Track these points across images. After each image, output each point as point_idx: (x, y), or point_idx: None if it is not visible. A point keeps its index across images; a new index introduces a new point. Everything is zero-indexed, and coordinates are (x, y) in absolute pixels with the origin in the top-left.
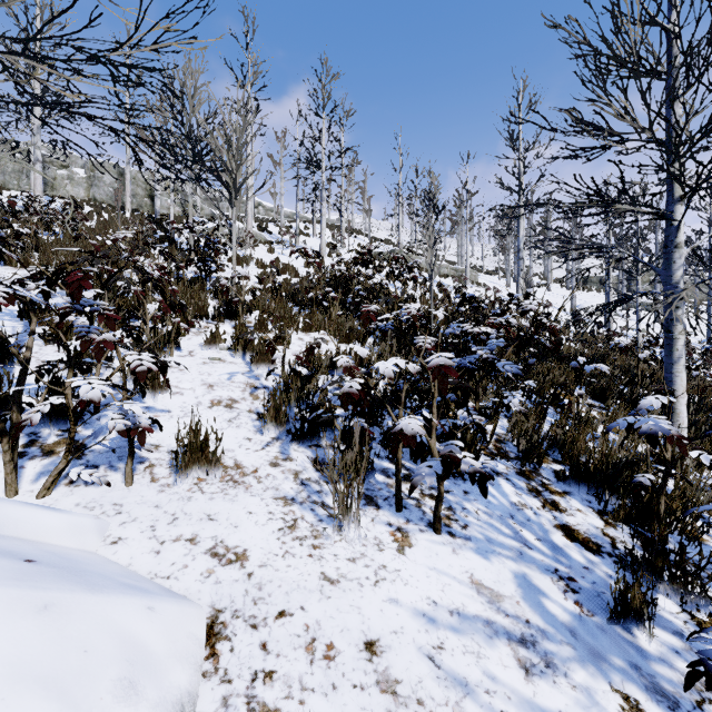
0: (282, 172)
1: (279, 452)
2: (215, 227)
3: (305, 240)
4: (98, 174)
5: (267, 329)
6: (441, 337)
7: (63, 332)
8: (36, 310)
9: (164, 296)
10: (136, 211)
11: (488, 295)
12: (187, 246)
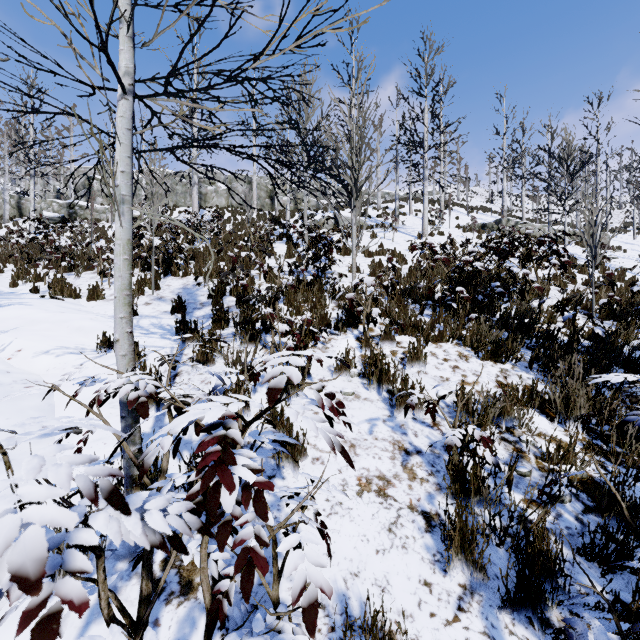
0: (378, 158)
1: (485, 633)
2: (324, 221)
3: (404, 221)
4: (234, 185)
5: (394, 343)
6: (628, 350)
7: (208, 358)
8: (188, 329)
9: (329, 420)
10: (260, 211)
11: (631, 262)
12: (302, 242)
